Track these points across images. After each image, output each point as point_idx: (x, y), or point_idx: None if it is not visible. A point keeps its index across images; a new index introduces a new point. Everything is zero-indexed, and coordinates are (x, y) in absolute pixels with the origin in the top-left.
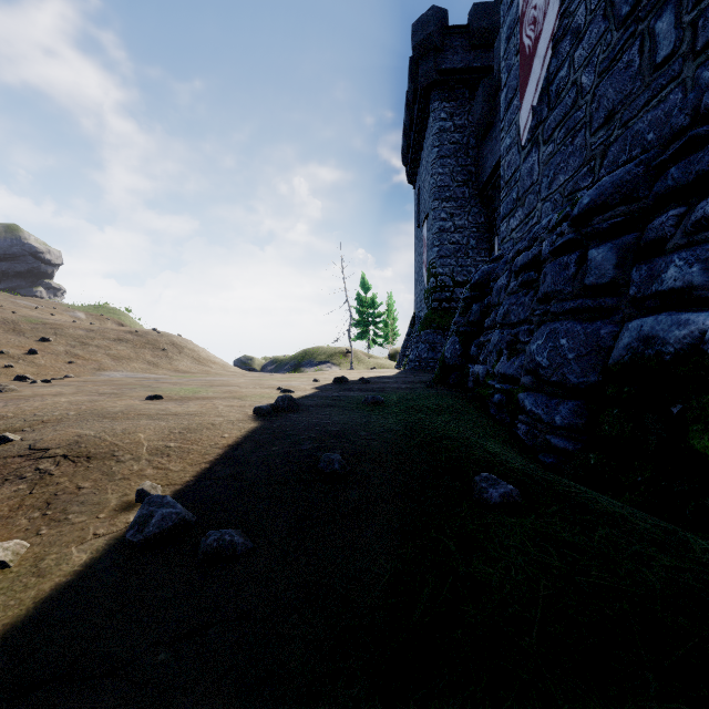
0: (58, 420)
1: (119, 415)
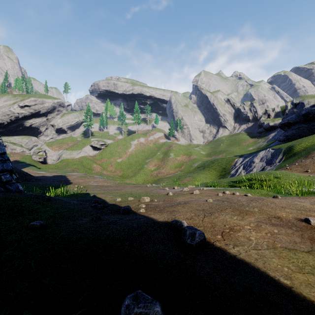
0: (232, 203)
1: (223, 207)
